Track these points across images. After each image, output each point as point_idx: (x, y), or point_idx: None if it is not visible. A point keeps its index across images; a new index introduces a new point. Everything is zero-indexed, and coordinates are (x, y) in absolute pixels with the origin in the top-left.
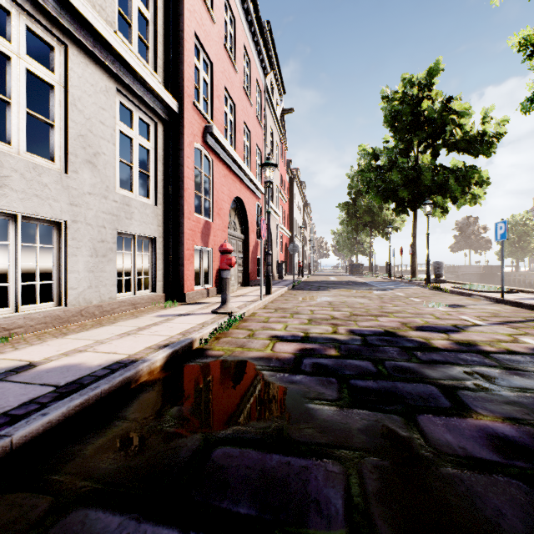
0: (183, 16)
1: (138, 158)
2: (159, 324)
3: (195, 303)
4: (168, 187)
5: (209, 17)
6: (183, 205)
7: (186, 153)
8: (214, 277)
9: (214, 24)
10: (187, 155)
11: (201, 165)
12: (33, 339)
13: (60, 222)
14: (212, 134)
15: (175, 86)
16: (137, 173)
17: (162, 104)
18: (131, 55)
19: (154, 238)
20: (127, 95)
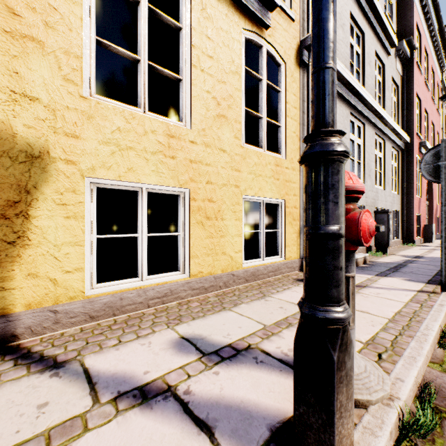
0: (413, 89)
1: (393, 173)
2: (432, 251)
3: (422, 245)
4: (401, 183)
5: (419, 75)
6: (412, 192)
7: (414, 164)
8: (421, 232)
9: (421, 76)
10: (414, 164)
11: (416, 166)
12: (390, 251)
13: (381, 209)
14: (424, 146)
15: (407, 128)
16: (393, 181)
17: (402, 142)
18: (400, 130)
19: (397, 211)
20: (393, 146)
